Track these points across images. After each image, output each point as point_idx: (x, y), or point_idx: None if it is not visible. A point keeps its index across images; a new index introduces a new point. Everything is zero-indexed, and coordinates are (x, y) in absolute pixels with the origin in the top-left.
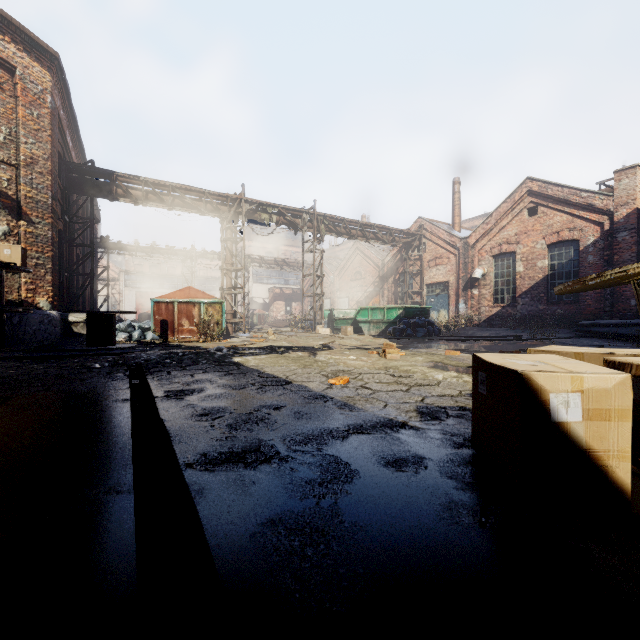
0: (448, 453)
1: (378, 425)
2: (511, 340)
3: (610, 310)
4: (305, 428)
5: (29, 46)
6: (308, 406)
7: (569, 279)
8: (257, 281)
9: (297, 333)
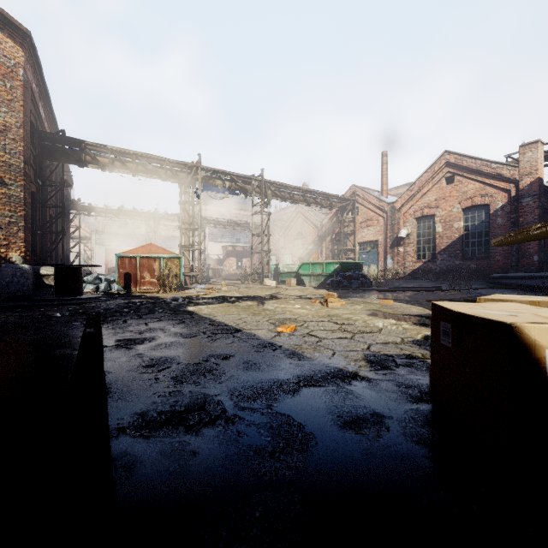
0: (407, 409)
1: (329, 376)
2: (433, 290)
3: (516, 265)
4: (254, 380)
5: (2, 23)
6: (257, 355)
7: (481, 238)
8: (212, 240)
9: (247, 285)
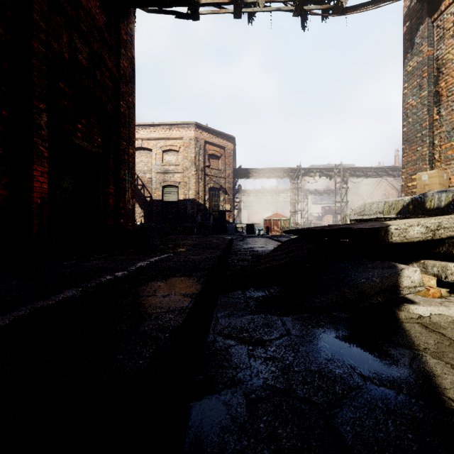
0: None
1: None
2: None
3: None
4: None
5: (228, 139)
6: None
7: None
8: (314, 203)
9: None
